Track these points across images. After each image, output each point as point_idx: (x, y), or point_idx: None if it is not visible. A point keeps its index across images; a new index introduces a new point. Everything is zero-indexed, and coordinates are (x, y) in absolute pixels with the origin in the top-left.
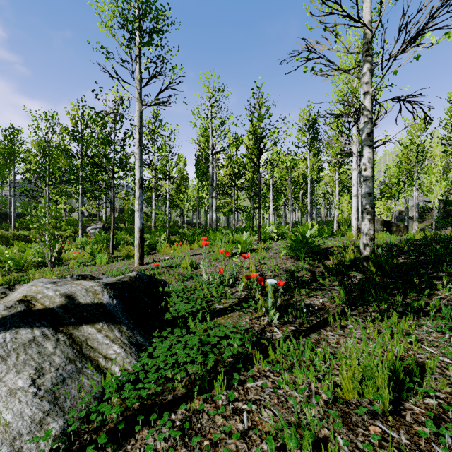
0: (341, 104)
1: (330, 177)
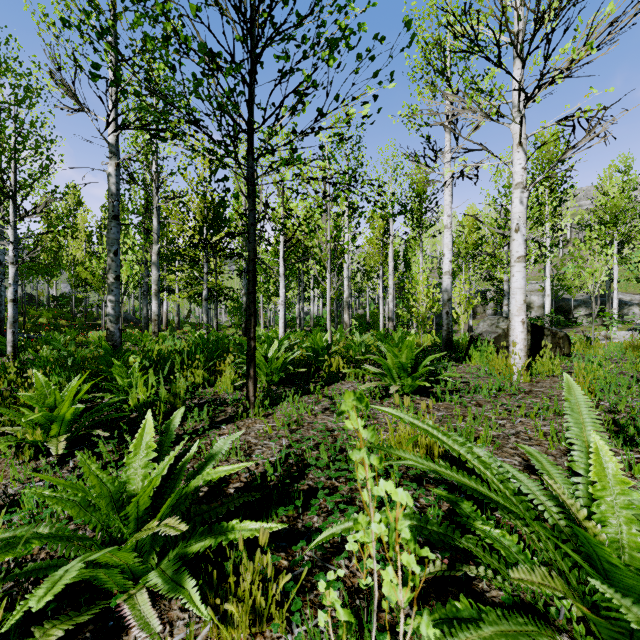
0: (426, 79)
1: (374, 245)
